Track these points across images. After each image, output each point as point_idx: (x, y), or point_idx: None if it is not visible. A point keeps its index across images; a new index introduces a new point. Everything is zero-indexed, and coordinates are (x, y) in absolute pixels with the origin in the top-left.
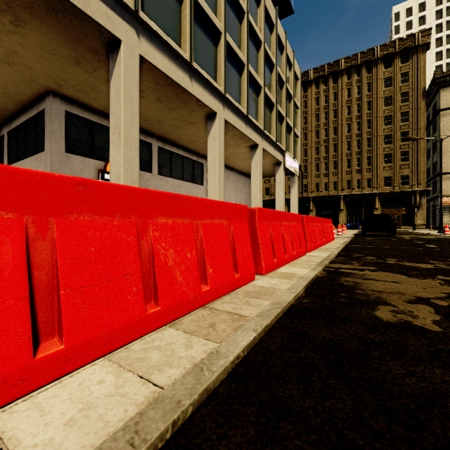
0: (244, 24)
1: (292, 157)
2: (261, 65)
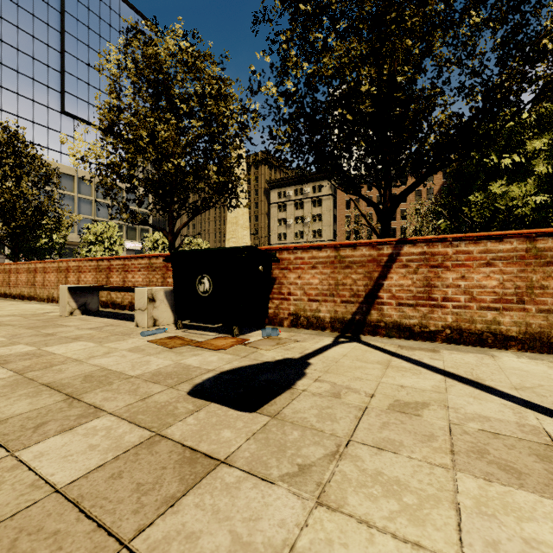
0: (75, 200)
1: (137, 242)
2: (93, 209)
